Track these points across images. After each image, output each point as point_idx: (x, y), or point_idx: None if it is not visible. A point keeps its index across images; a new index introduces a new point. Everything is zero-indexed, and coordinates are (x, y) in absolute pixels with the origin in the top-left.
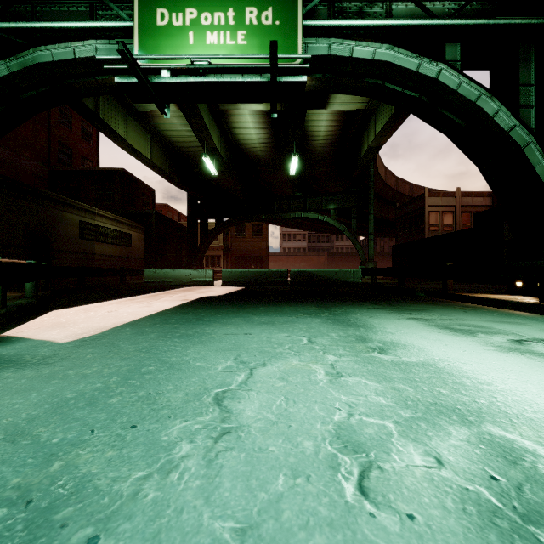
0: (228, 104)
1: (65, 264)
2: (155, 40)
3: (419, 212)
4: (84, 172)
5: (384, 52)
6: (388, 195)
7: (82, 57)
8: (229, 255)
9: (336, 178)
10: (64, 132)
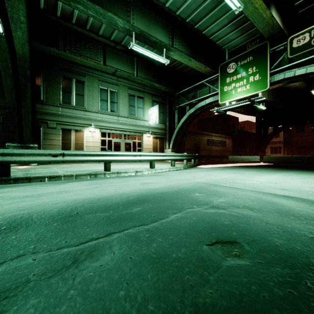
0: None
1: (203, 154)
2: (223, 95)
3: None
4: (209, 117)
5: (312, 67)
6: None
7: (207, 103)
8: (289, 146)
9: None
10: None
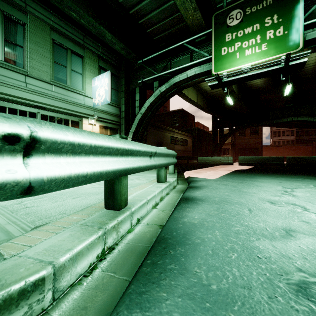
0: None
1: None
2: (221, 61)
3: None
4: (166, 113)
5: None
6: None
7: (190, 76)
8: (234, 148)
9: None
10: None
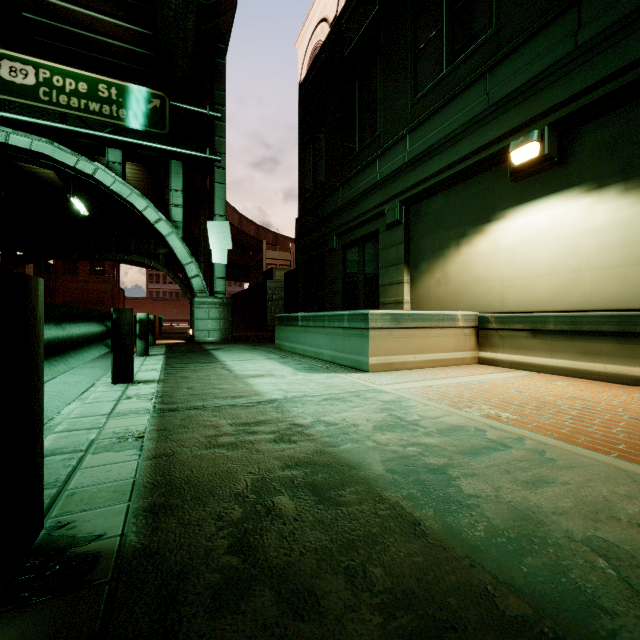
0: None
1: None
2: None
3: (261, 263)
4: None
5: (44, 144)
6: (248, 242)
7: None
8: (50, 298)
9: None
10: None
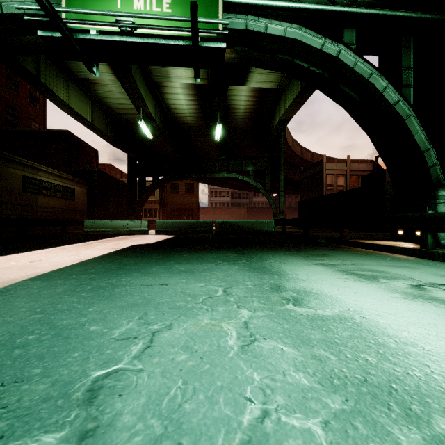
0: (161, 77)
1: (7, 215)
2: (82, 1)
3: (319, 174)
4: (30, 132)
5: (294, 31)
6: (294, 160)
7: (10, 13)
8: (164, 208)
9: (253, 146)
10: (11, 95)
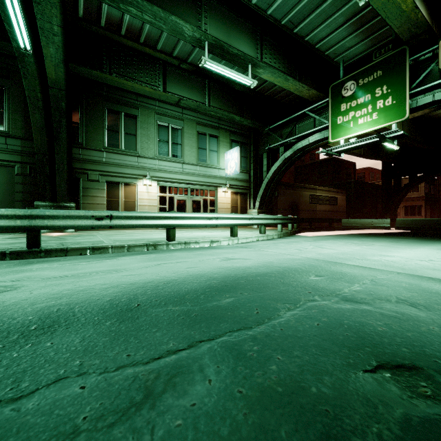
0: None
1: (303, 216)
2: (336, 130)
3: None
4: (311, 163)
5: None
6: None
7: (311, 142)
8: (434, 204)
9: None
10: None
